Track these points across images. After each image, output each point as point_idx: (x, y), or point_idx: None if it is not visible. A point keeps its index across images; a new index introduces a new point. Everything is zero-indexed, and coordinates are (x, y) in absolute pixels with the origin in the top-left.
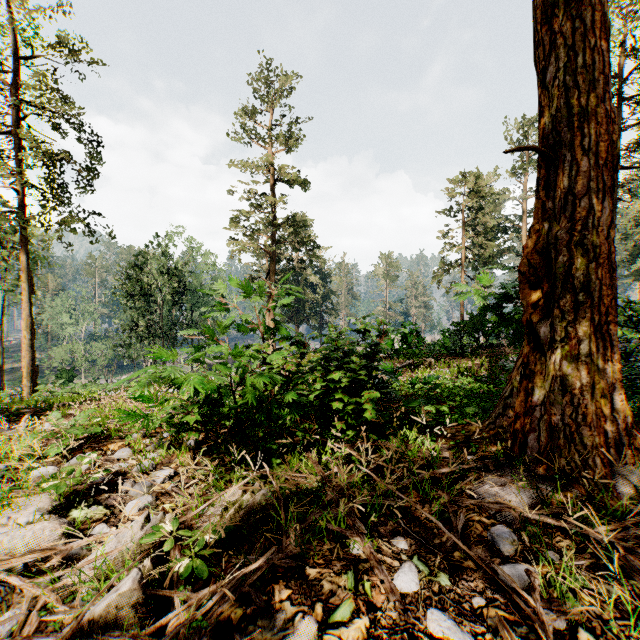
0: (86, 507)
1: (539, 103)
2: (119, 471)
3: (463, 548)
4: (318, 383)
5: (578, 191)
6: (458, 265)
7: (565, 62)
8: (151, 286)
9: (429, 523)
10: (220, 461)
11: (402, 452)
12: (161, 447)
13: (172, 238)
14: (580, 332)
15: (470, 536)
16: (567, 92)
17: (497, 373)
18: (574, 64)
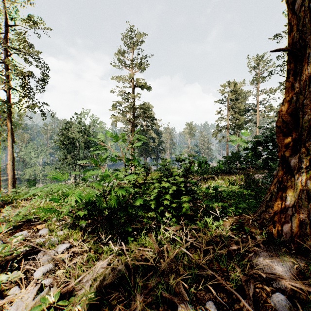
0: (10, 272)
1: (289, 24)
2: (38, 244)
3: None
4: (155, 191)
5: None
6: (225, 128)
7: None
8: (73, 138)
9: (229, 289)
10: (98, 238)
11: (204, 232)
12: (66, 228)
13: (84, 115)
14: None
15: (259, 301)
16: (309, 14)
17: (249, 183)
18: None
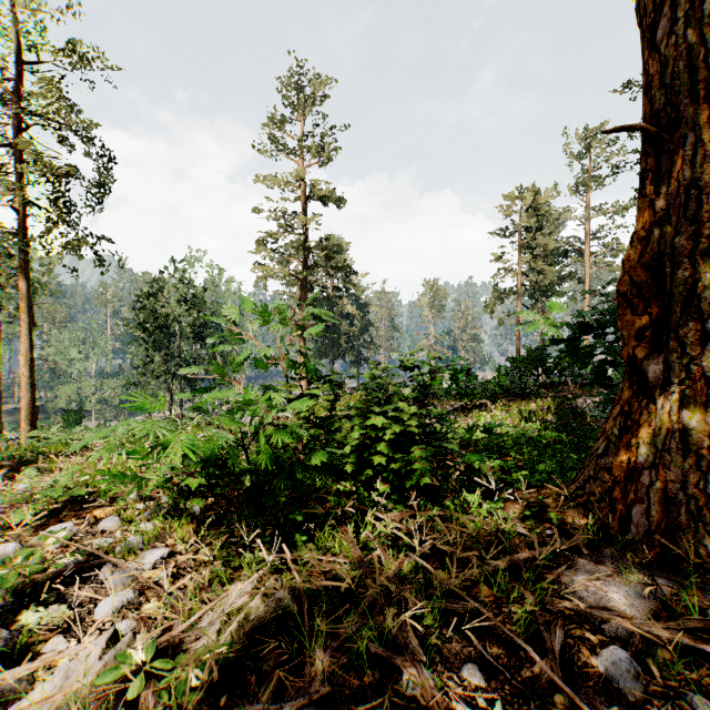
0: (43, 607)
1: (645, 71)
2: (100, 549)
3: (574, 698)
4: (355, 435)
5: (704, 183)
6: (513, 293)
7: (685, 11)
8: (168, 317)
9: (511, 640)
10: (229, 537)
11: (463, 524)
12: (158, 515)
13: (191, 263)
14: (707, 372)
15: (573, 664)
16: (688, 51)
17: (566, 418)
18: (697, 14)
